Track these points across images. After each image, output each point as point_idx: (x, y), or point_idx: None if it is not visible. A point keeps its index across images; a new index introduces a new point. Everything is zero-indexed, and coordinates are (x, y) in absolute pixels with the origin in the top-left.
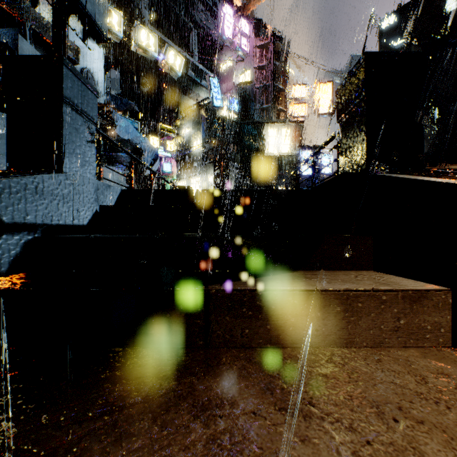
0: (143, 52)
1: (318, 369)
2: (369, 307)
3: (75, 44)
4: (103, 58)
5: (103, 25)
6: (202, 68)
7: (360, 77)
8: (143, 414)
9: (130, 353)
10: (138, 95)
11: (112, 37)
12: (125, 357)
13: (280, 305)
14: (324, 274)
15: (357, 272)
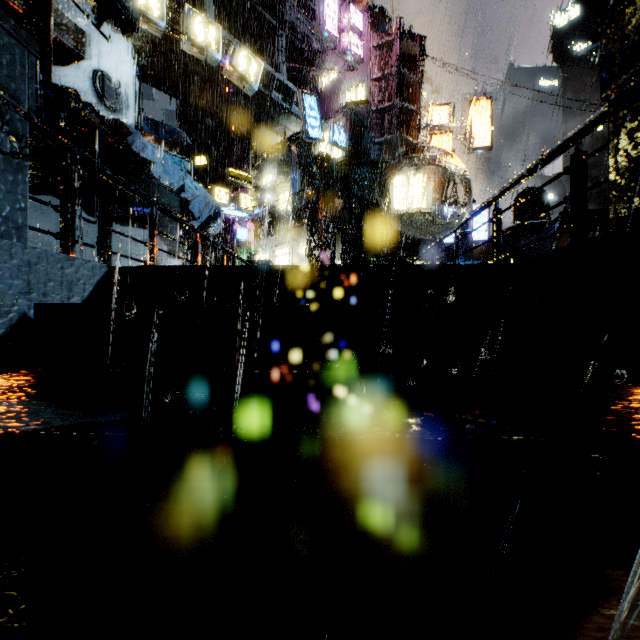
0: (199, 52)
1: None
2: None
3: (77, 25)
4: (133, 59)
5: (131, 2)
6: (292, 87)
7: None
8: None
9: None
10: (202, 131)
11: (149, 28)
12: None
13: None
14: None
15: None
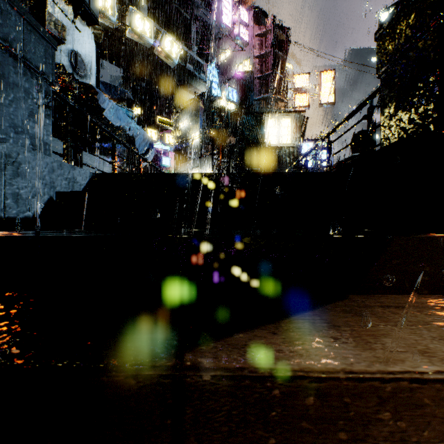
0: (138, 38)
1: None
2: None
3: (60, 21)
4: (94, 43)
5: (94, 5)
6: (200, 61)
7: None
8: None
9: None
10: (138, 90)
11: (105, 22)
12: None
13: (362, 415)
14: (404, 306)
15: None
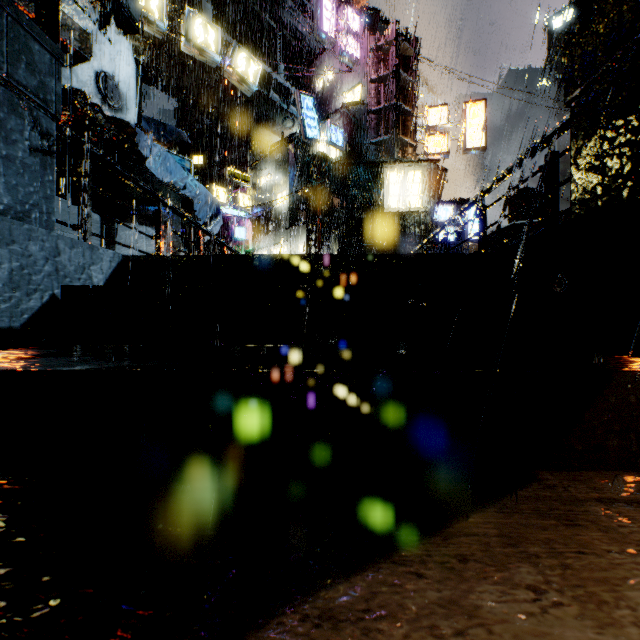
0: (199, 53)
1: None
2: None
3: (82, 28)
4: (134, 60)
5: (133, 5)
6: (290, 87)
7: None
8: None
9: None
10: (200, 130)
11: (150, 29)
12: None
13: None
14: None
15: None
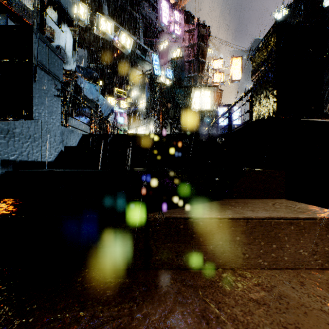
0: (103, 35)
1: (249, 293)
2: (290, 233)
3: (51, 27)
4: (72, 39)
5: (73, 14)
6: (146, 47)
7: (271, 42)
8: None
9: (78, 274)
10: (100, 68)
11: (80, 23)
12: (73, 279)
13: (211, 231)
14: (246, 202)
15: (272, 200)
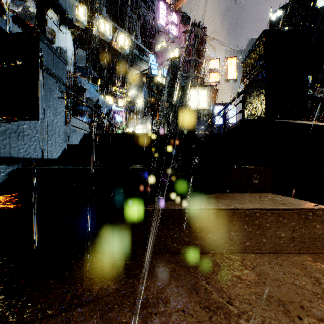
0: (101, 35)
1: (233, 272)
2: (271, 222)
3: (52, 29)
4: (72, 40)
5: (73, 16)
6: (143, 47)
7: (260, 48)
8: (92, 312)
9: (86, 257)
10: (98, 67)
11: (79, 25)
12: (82, 261)
13: (203, 220)
14: (235, 196)
15: (259, 194)
